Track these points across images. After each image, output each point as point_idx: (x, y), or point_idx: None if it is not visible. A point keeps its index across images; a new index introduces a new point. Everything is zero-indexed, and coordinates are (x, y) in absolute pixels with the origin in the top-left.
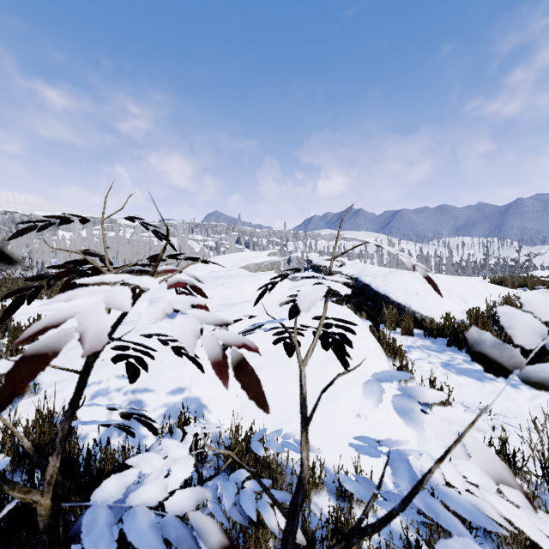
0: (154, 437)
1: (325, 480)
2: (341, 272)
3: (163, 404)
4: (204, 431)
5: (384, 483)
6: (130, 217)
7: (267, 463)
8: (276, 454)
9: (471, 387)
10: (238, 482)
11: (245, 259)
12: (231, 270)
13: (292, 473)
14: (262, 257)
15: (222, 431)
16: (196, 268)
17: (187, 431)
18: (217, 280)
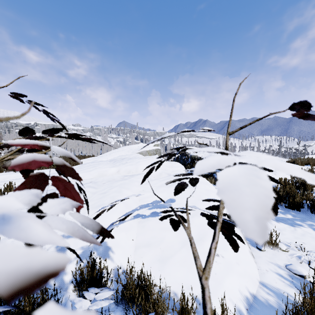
0: (72, 273)
1: (196, 309)
2: (197, 156)
3: (80, 247)
4: (92, 308)
5: (240, 310)
6: (14, 95)
7: (153, 301)
8: (160, 292)
9: (287, 230)
10: (132, 312)
11: (140, 148)
12: (131, 154)
13: (173, 307)
14: (150, 147)
15: (122, 266)
16: (111, 153)
17: (76, 306)
18: (123, 160)
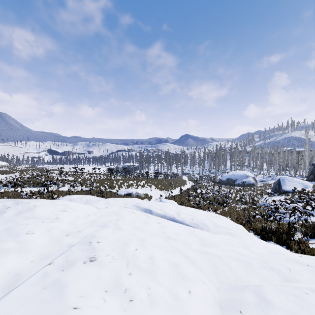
0: None
1: None
2: None
3: None
4: None
5: None
6: None
7: None
8: None
9: None
10: None
11: None
12: None
13: None
14: None
15: None
16: None
17: None
18: None
